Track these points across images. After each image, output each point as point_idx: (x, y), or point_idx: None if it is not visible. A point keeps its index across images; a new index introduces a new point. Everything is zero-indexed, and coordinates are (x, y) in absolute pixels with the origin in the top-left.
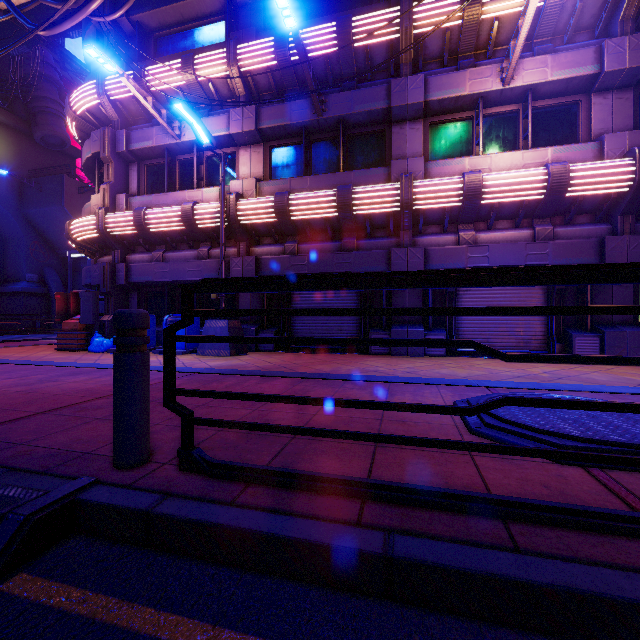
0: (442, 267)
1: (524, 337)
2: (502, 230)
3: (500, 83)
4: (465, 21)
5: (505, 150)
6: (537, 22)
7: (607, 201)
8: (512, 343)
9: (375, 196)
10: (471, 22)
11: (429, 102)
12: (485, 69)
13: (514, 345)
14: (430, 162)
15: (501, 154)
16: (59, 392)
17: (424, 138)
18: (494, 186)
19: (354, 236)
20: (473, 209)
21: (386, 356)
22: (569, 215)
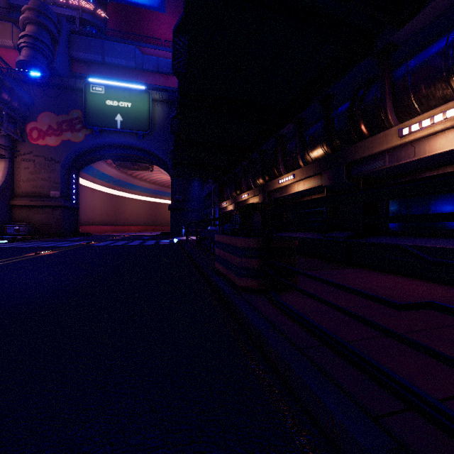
0: None
1: None
2: None
3: None
4: None
5: None
6: None
7: None
8: None
9: None
10: None
11: None
12: None
13: None
14: None
15: None
16: None
17: None
18: None
19: None
20: None
21: None
22: None
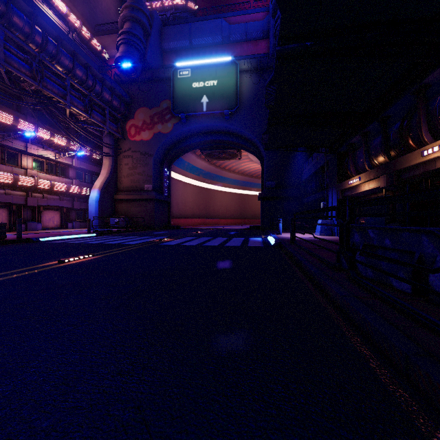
0: (41, 204)
1: (56, 224)
2: (53, 195)
3: (55, 158)
4: (50, 140)
5: (51, 173)
6: (62, 146)
7: (74, 194)
8: (54, 226)
9: (27, 180)
10: (51, 140)
11: (37, 154)
12: (52, 152)
13: (54, 226)
14: (38, 173)
15: (55, 176)
16: (36, 235)
17: (32, 162)
18: (57, 186)
19: (9, 189)
20: (50, 190)
21: (28, 231)
22: (67, 195)
